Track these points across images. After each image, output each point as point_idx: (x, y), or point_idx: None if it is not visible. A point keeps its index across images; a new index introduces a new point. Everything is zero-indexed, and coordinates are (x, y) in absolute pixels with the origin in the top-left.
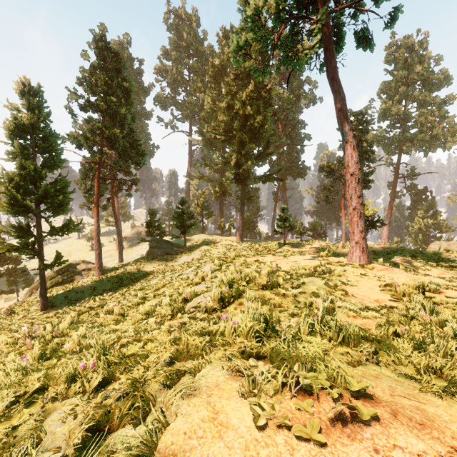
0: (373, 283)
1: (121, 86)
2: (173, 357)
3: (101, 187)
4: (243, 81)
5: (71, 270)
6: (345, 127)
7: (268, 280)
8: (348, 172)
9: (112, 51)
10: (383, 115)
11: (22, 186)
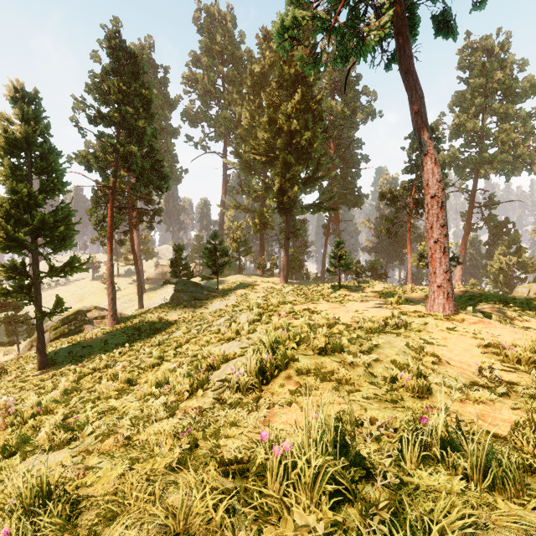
0: (468, 341)
1: (139, 94)
2: (160, 526)
3: (116, 218)
4: (288, 91)
5: (79, 319)
6: (424, 134)
7: (328, 340)
8: (427, 194)
9: (128, 51)
10: (456, 132)
11: (14, 214)
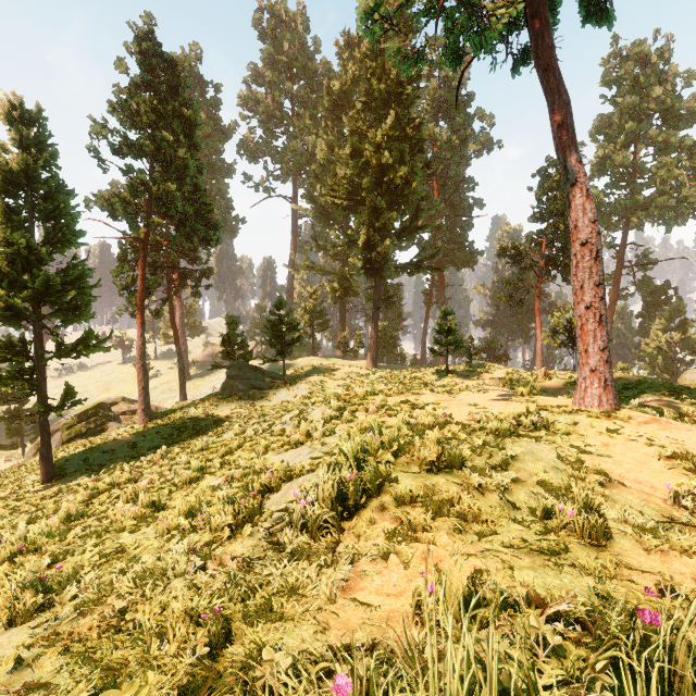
0: (641, 449)
1: (178, 115)
2: None
3: (149, 280)
4: (378, 114)
5: (101, 414)
6: (572, 156)
7: (441, 450)
8: (575, 239)
9: (165, 58)
10: (600, 167)
11: (8, 274)
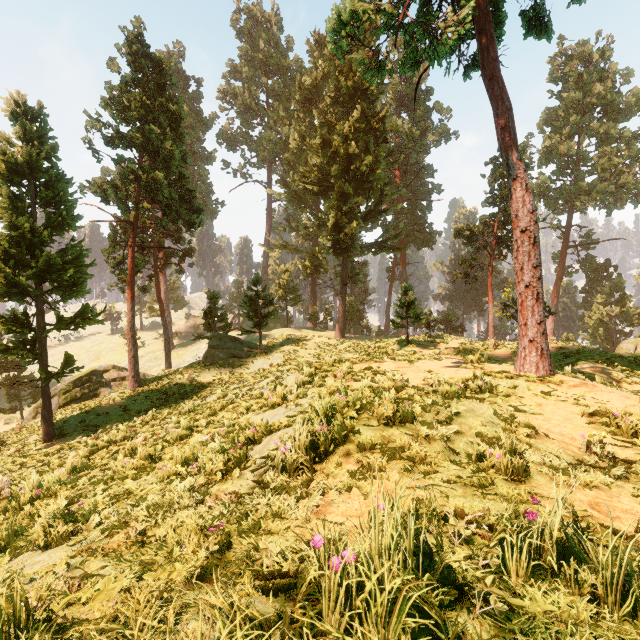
0: (568, 408)
1: (165, 110)
2: None
3: (138, 259)
4: (345, 107)
5: (94, 381)
6: (513, 155)
7: (396, 408)
8: (516, 227)
9: (153, 58)
10: (547, 156)
11: (13, 254)
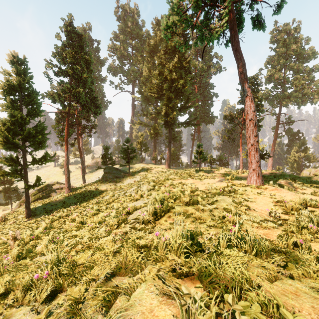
0: (267, 199)
1: (83, 58)
2: (114, 268)
3: (70, 130)
4: (170, 56)
5: (48, 189)
6: (245, 85)
7: (190, 198)
8: (247, 118)
9: (77, 33)
10: (269, 79)
11: (12, 129)
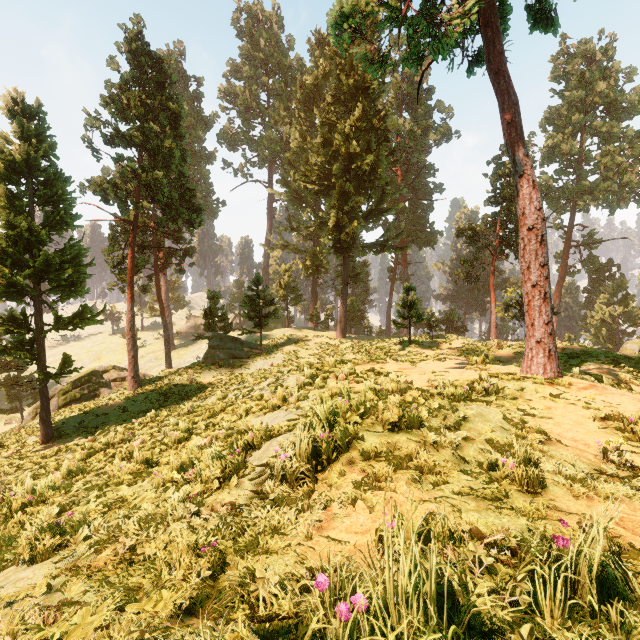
0: (579, 412)
1: (165, 108)
2: None
3: (138, 259)
4: (346, 106)
5: (94, 381)
6: (520, 151)
7: (402, 412)
8: (523, 225)
9: (153, 56)
10: (549, 155)
11: (11, 254)
